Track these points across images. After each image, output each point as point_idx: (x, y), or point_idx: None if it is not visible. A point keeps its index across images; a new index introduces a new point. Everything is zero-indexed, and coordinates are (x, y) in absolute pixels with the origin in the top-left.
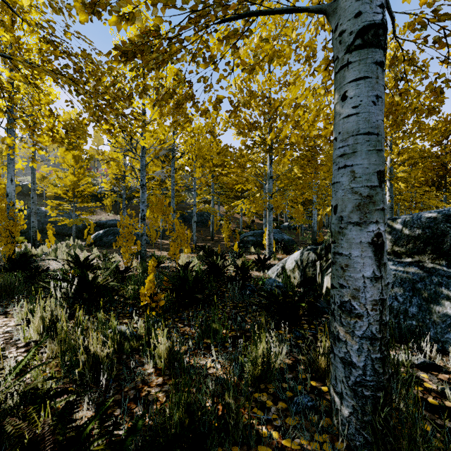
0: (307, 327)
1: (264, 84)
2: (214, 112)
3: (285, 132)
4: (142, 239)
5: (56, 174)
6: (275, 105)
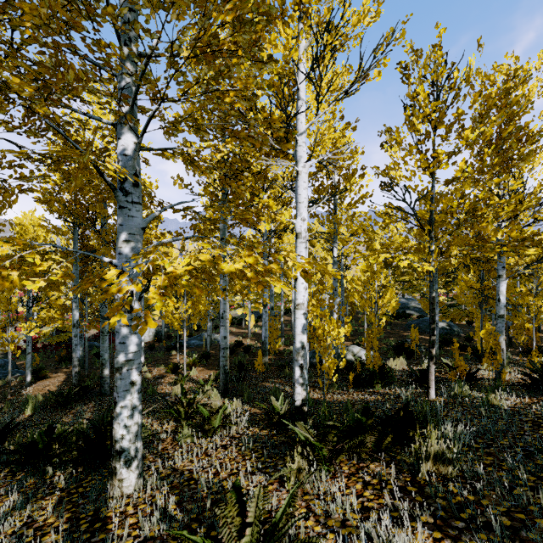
0: None
1: None
2: None
3: None
4: None
5: None
6: None
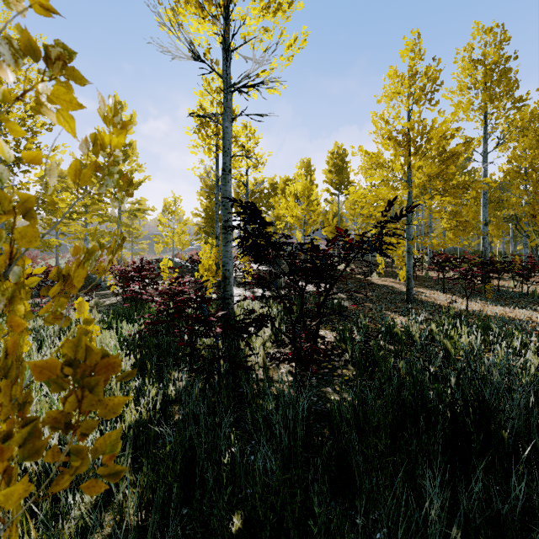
0: None
1: None
2: None
3: None
4: None
5: None
6: None
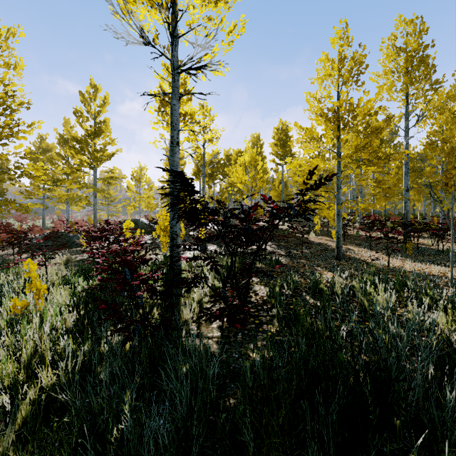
0: None
1: None
2: None
3: None
4: None
5: None
6: None
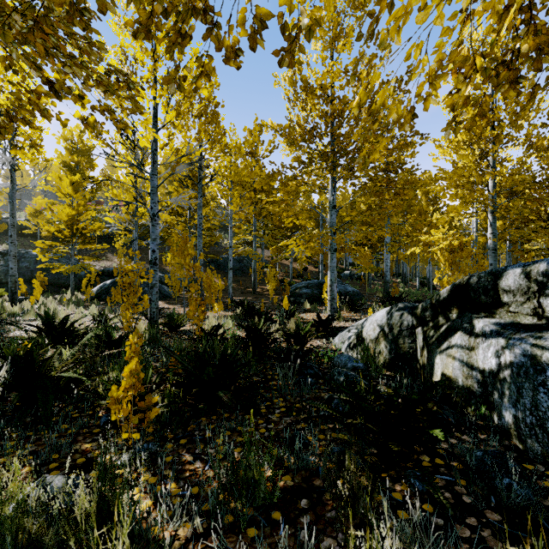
0: (429, 462)
1: (325, 75)
2: (257, 128)
3: (382, 96)
4: (153, 292)
5: (48, 206)
6: (381, 6)
